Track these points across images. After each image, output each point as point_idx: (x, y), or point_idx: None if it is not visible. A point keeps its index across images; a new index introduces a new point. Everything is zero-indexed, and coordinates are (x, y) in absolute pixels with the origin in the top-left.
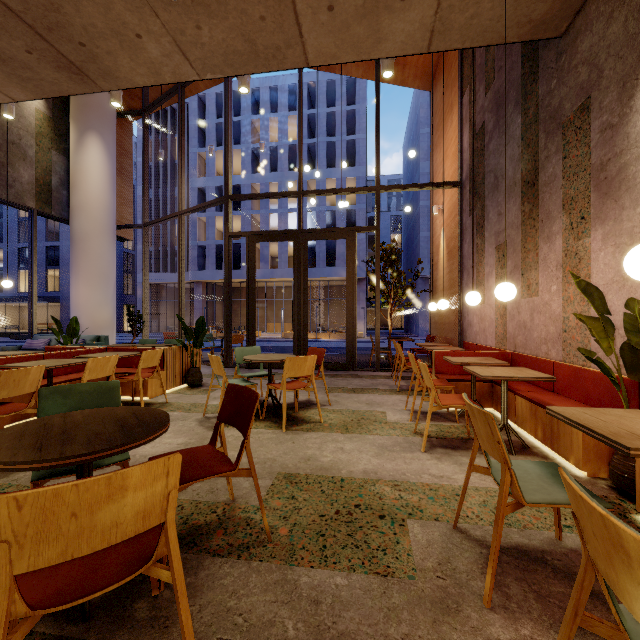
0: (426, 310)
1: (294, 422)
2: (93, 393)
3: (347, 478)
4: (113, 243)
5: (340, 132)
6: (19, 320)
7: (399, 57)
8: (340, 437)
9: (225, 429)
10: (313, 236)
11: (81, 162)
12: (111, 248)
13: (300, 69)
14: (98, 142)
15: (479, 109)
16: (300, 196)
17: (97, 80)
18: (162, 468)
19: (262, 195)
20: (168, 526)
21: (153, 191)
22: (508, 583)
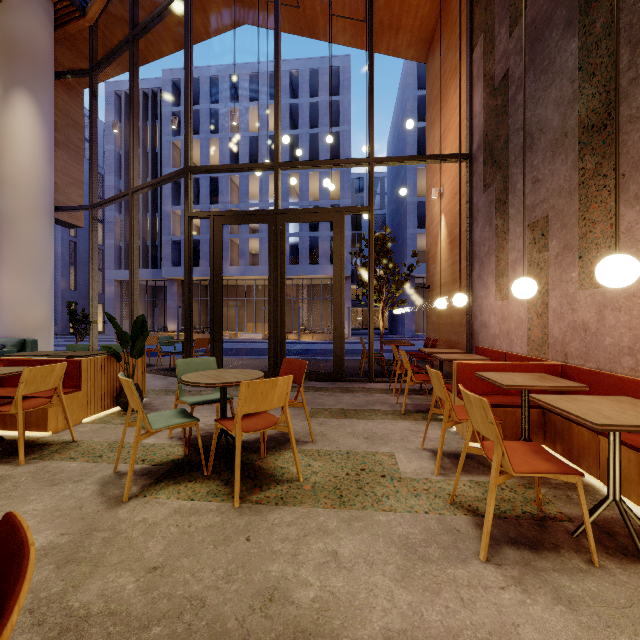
0: (412, 310)
1: (257, 482)
2: None
3: None
4: (50, 227)
5: (324, 123)
6: None
7: (392, 19)
8: (331, 520)
9: (137, 503)
10: (293, 218)
11: (6, 125)
12: (47, 232)
13: (277, 14)
14: (29, 101)
15: (499, 56)
16: (277, 169)
17: None
18: None
19: (230, 167)
20: None
21: (123, 181)
22: None
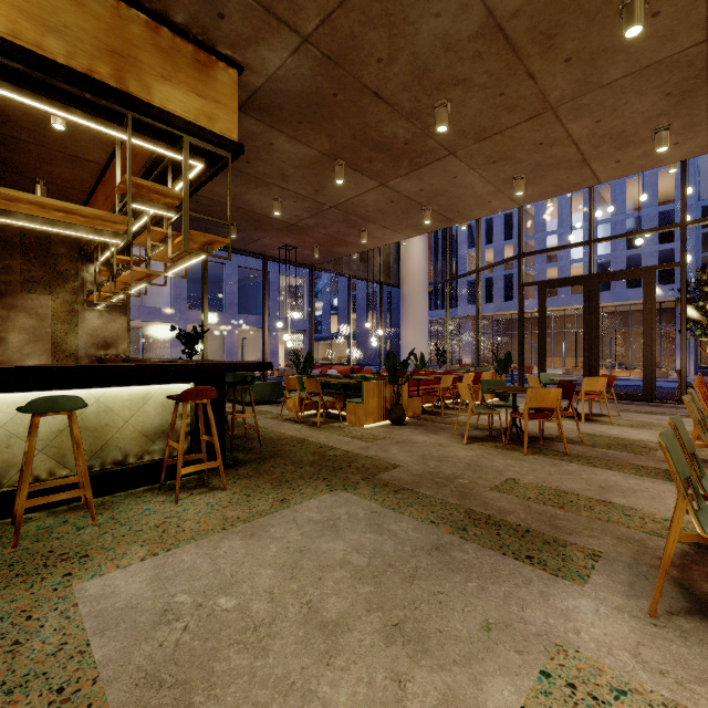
0: None
1: (589, 420)
2: (496, 383)
3: (626, 438)
4: (426, 298)
5: None
6: (331, 354)
7: None
8: (625, 428)
9: None
10: (605, 279)
11: (408, 245)
12: (425, 302)
13: None
14: None
15: None
16: (591, 245)
17: (458, 221)
18: (558, 391)
19: (552, 249)
20: (557, 408)
21: None
22: (703, 464)
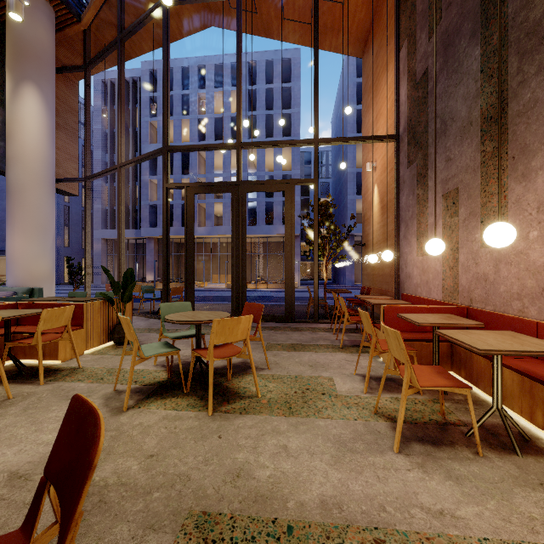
0: (352, 263)
1: (225, 397)
2: None
3: (297, 524)
4: (52, 195)
5: (277, 106)
6: None
7: (334, 22)
8: (282, 424)
9: (134, 412)
10: (252, 188)
11: (16, 112)
12: (50, 200)
13: (238, 21)
14: (35, 93)
15: (420, 57)
16: (238, 148)
17: None
18: None
19: (200, 146)
20: None
21: (109, 156)
22: None
